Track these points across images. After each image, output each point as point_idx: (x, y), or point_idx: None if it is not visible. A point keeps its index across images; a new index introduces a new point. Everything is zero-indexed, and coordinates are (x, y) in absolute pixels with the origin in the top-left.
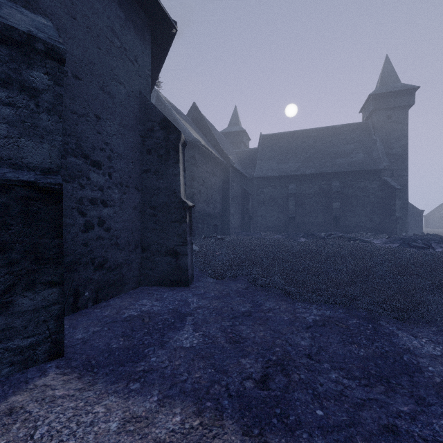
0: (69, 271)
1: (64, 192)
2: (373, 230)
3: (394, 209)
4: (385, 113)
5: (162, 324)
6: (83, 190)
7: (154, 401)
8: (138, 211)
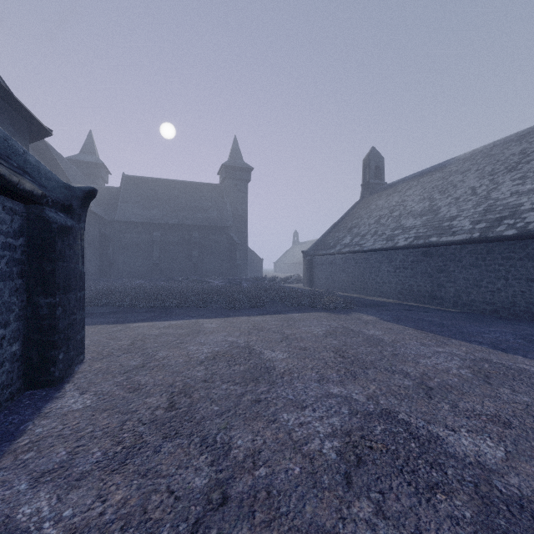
0: None
1: None
2: (223, 275)
3: (236, 258)
4: (233, 182)
5: None
6: None
7: None
8: None
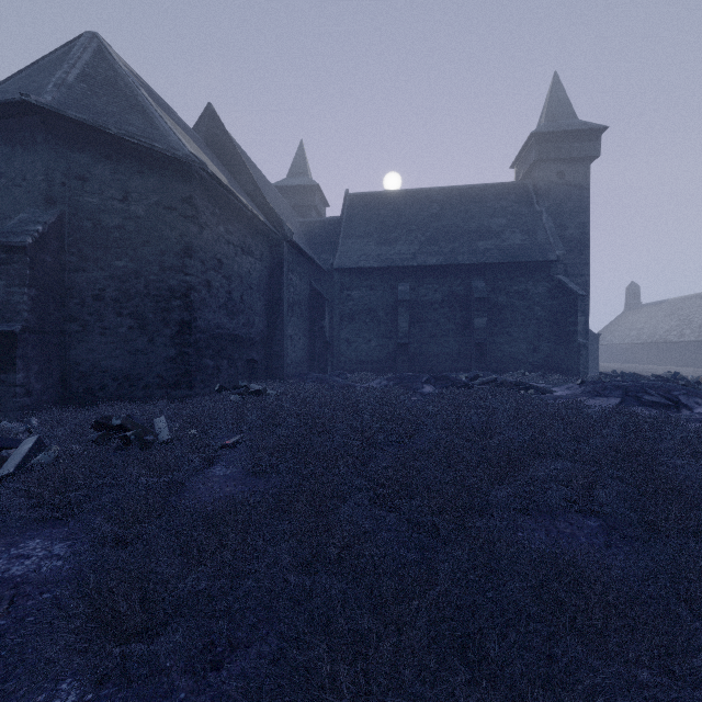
0: None
1: None
2: (539, 368)
3: (574, 330)
4: (555, 168)
5: None
6: None
7: None
8: None
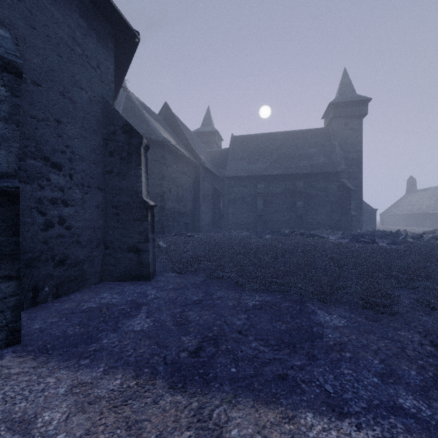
0: (28, 268)
1: (22, 193)
2: (332, 227)
3: (349, 208)
4: (343, 121)
5: (118, 313)
6: (43, 190)
7: (100, 371)
8: (101, 210)
